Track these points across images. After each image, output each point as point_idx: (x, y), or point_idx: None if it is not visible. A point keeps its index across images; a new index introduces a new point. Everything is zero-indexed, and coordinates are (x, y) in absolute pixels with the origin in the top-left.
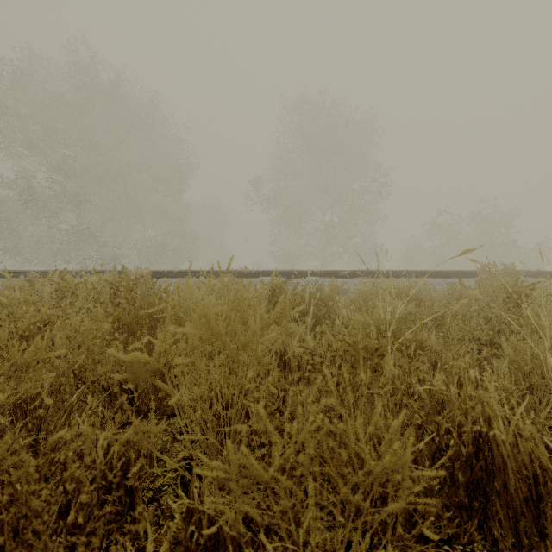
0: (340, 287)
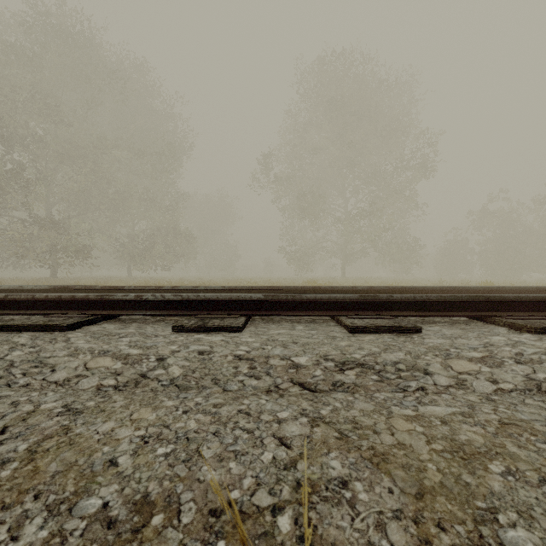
0: None
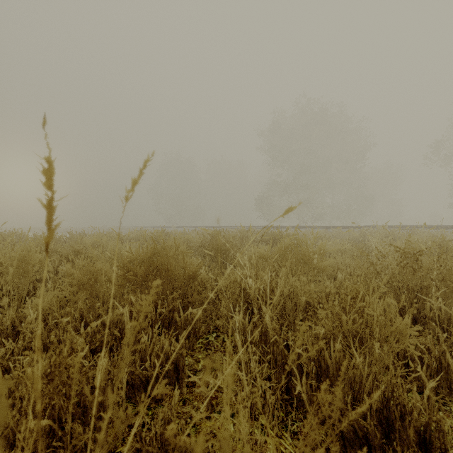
0: None
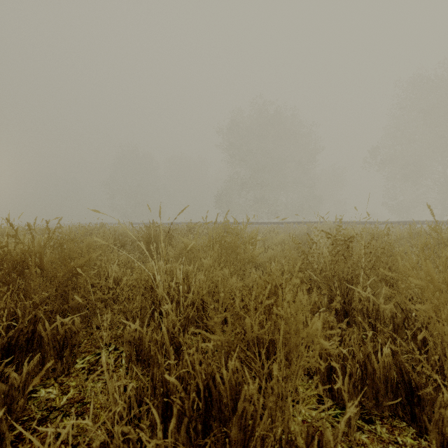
0: None
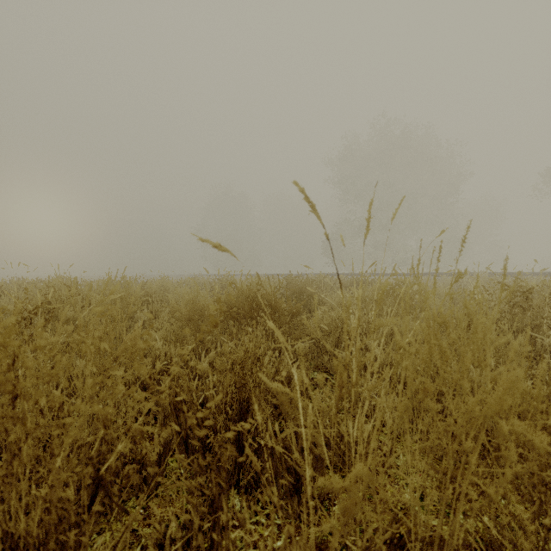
0: None
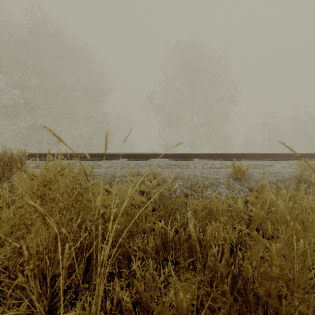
0: (244, 172)
